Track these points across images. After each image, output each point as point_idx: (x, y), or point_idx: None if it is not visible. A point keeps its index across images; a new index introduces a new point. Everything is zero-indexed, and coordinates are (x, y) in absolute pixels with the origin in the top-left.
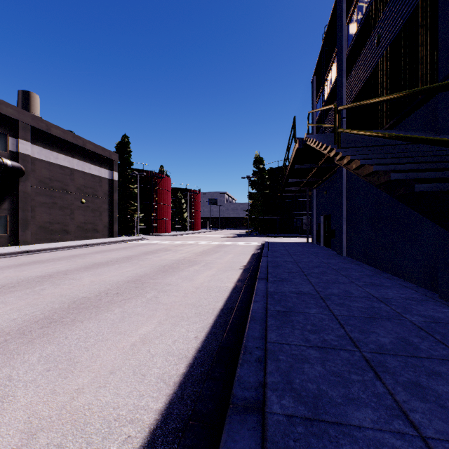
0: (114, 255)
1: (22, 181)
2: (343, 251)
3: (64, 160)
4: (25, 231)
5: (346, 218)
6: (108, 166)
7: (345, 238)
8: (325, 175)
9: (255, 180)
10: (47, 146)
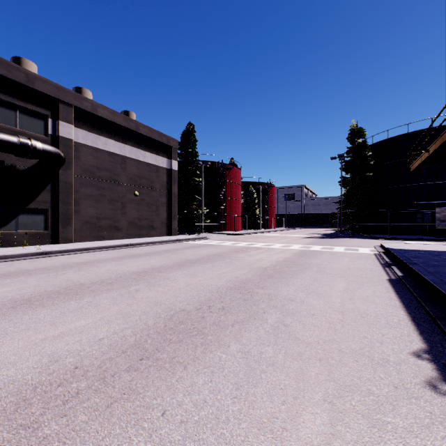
0: (133, 264)
1: (63, 169)
2: None
3: (114, 146)
4: (66, 227)
5: None
6: (166, 154)
7: None
8: None
9: (351, 160)
10: (94, 130)
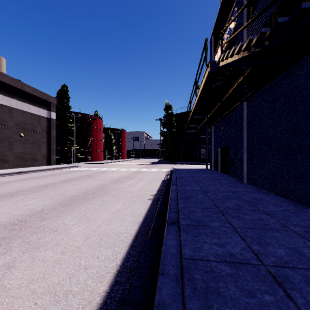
0: (34, 182)
1: None
2: (244, 178)
3: (2, 99)
4: None
5: (247, 148)
6: (46, 107)
7: (246, 167)
8: (224, 113)
9: (166, 122)
10: None
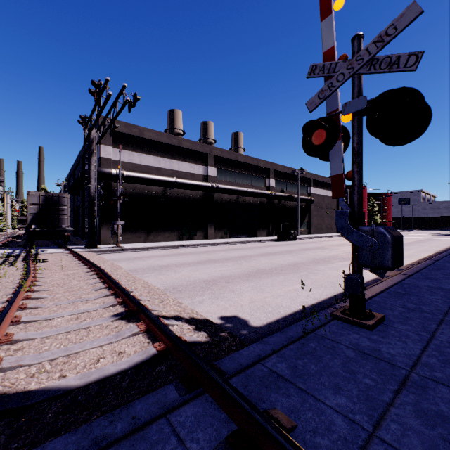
0: None
1: (311, 205)
2: None
3: (321, 192)
4: (311, 228)
5: None
6: None
7: None
8: None
9: None
10: (316, 186)
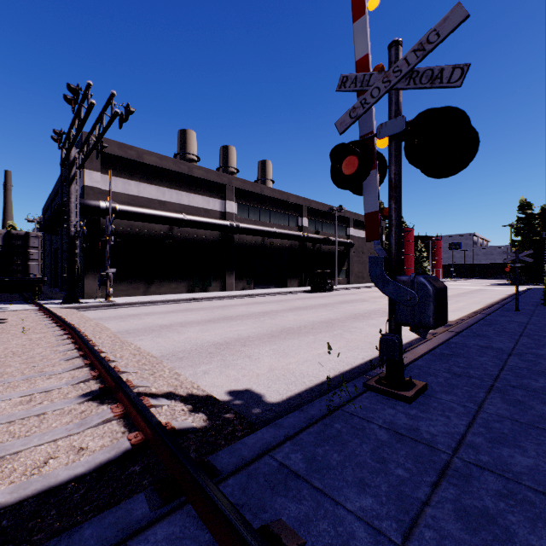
0: None
1: (351, 250)
2: None
3: (362, 234)
4: (351, 277)
5: None
6: None
7: None
8: None
9: (520, 227)
10: (357, 228)
